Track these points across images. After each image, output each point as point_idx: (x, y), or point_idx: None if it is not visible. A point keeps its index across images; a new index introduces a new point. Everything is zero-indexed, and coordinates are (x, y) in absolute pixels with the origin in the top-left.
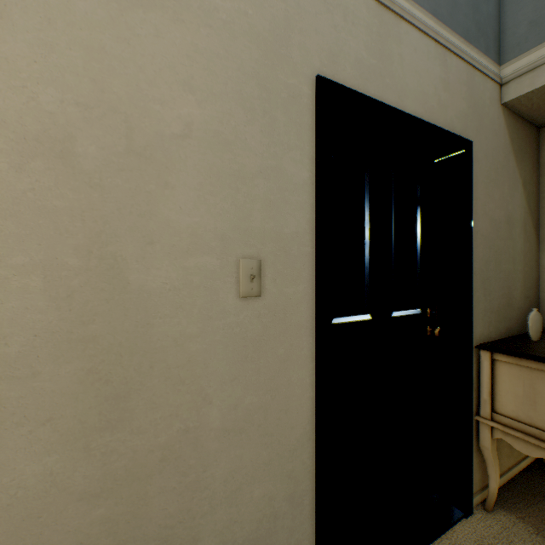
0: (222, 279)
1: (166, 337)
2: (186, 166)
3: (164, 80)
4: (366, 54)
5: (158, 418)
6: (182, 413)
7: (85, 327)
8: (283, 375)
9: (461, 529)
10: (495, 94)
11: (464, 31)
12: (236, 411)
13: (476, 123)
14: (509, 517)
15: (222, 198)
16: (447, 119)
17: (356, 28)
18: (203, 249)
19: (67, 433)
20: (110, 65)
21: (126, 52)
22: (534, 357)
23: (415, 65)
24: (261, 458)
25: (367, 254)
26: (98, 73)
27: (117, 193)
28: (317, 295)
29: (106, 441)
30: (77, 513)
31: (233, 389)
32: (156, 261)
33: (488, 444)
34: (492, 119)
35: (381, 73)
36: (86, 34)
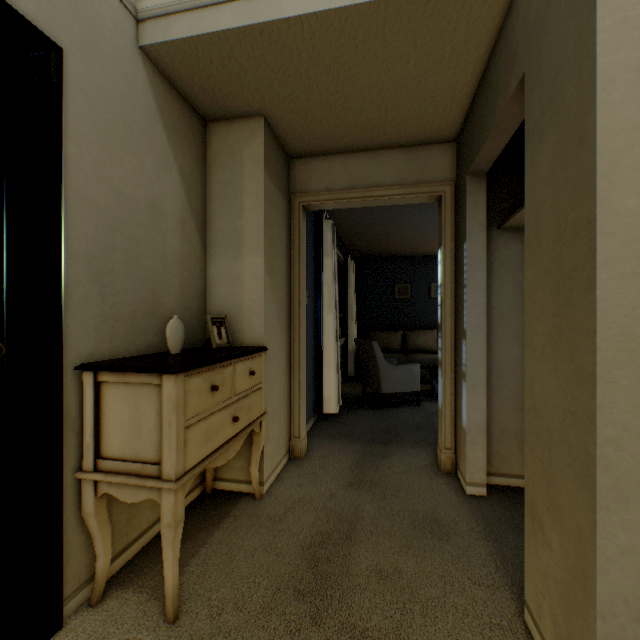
0: None
1: None
2: None
3: None
4: None
5: None
6: None
7: None
8: None
9: None
10: (128, 25)
11: None
12: None
13: (82, 34)
14: (125, 595)
15: None
16: None
17: None
18: None
19: None
20: None
21: None
22: (136, 367)
23: None
24: None
25: None
26: None
27: None
28: None
29: None
30: None
31: None
32: None
33: (93, 508)
34: (122, 55)
35: None
36: None
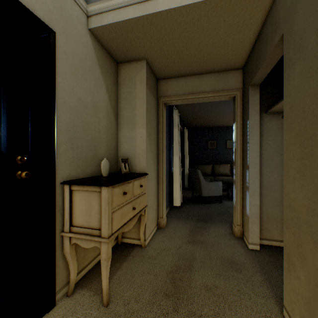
0: None
1: None
2: None
3: None
4: None
5: None
6: None
7: None
8: None
9: None
10: (83, 19)
11: None
12: None
13: (64, 24)
14: (83, 292)
15: None
16: None
17: None
18: None
19: None
20: None
21: None
22: (89, 183)
23: None
24: None
25: None
26: None
27: None
28: None
29: None
30: None
31: None
32: None
33: (69, 250)
34: (81, 33)
35: None
36: None
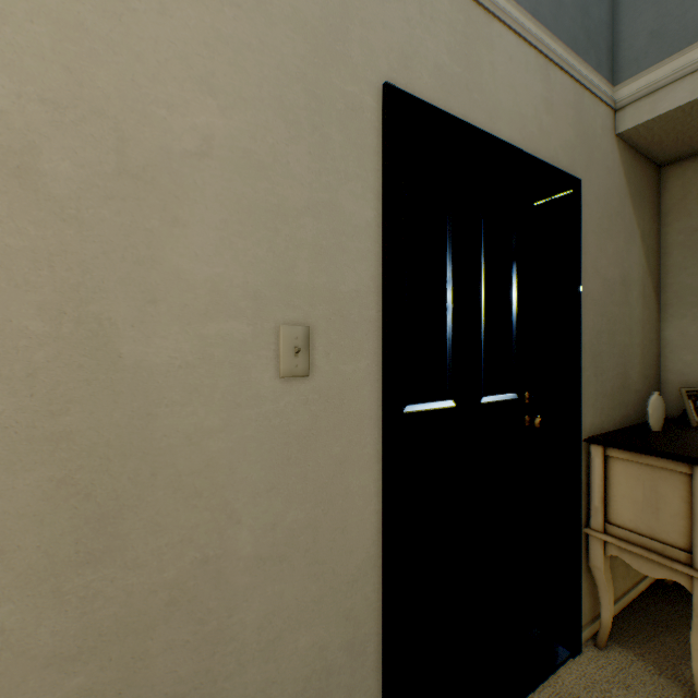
0: (255, 353)
1: (175, 433)
2: (205, 196)
3: (173, 75)
4: (449, 59)
5: (164, 545)
6: (198, 537)
7: (55, 419)
8: (339, 482)
9: (567, 673)
10: (608, 121)
11: (571, 40)
12: (274, 532)
13: (585, 156)
14: (626, 654)
15: (255, 242)
16: (550, 150)
17: (435, 24)
18: (228, 312)
19: (27, 572)
20: (92, 48)
21: (116, 32)
22: (656, 452)
23: (510, 79)
24: (308, 594)
25: (450, 321)
26: (74, 59)
27: (104, 230)
28: (384, 374)
29: (87, 581)
30: (43, 686)
31: (271, 502)
32: (160, 327)
33: (600, 564)
34: (605, 153)
35: (468, 86)
36: (56, 2)
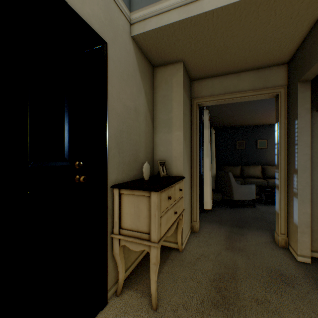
0: None
1: None
2: None
3: None
4: None
5: None
6: None
7: None
8: None
9: None
10: (127, 27)
11: None
12: None
13: (113, 35)
14: (130, 292)
15: None
16: (85, 12)
17: None
18: None
19: None
20: None
21: None
22: (138, 187)
23: None
24: None
25: None
26: None
27: None
28: None
29: None
30: None
31: None
32: None
33: (118, 251)
34: (125, 42)
35: None
36: None
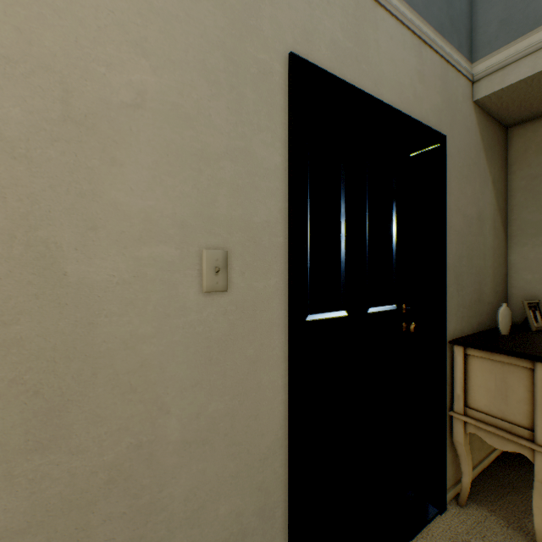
0: (182, 272)
1: (113, 339)
2: (139, 141)
3: (111, 39)
4: (342, 36)
5: (103, 434)
6: (133, 426)
7: (6, 328)
8: (252, 378)
9: (436, 526)
10: (467, 91)
11: (438, 25)
12: (198, 420)
13: (450, 118)
14: (481, 511)
15: (182, 180)
16: (422, 112)
17: (331, 7)
18: (159, 237)
19: None
20: (40, 12)
21: None
22: (505, 351)
23: (391, 54)
24: (227, 471)
25: (343, 248)
26: (24, 21)
27: (50, 168)
28: (290, 289)
29: (35, 465)
30: None
31: (195, 396)
32: (100, 250)
33: (461, 439)
34: (465, 116)
35: (358, 58)
36: None
